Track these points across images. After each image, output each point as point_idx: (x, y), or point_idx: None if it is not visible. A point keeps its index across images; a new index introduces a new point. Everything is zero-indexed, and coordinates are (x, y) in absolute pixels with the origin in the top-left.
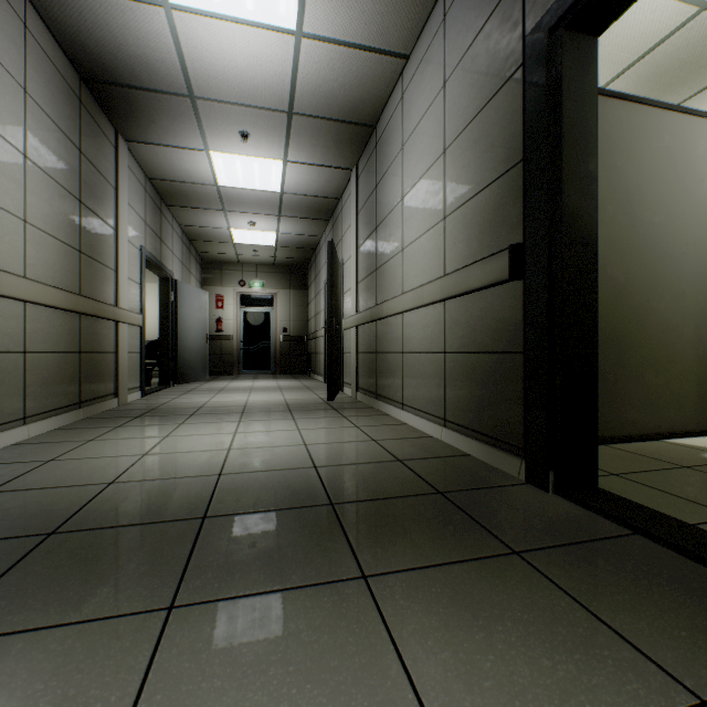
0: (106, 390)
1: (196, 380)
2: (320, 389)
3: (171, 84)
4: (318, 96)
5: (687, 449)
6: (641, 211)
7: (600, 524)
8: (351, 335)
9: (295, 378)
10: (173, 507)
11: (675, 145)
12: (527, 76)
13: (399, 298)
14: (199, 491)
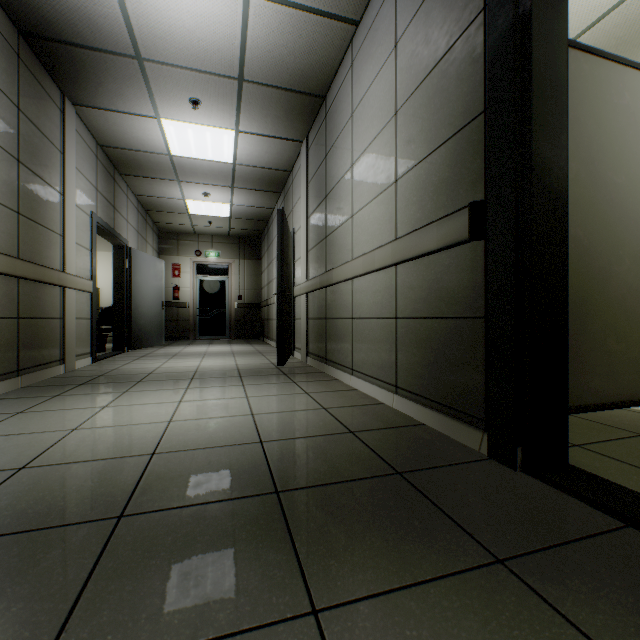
0: (50, 357)
1: (151, 345)
2: (272, 354)
3: (116, 43)
4: (268, 63)
5: (636, 414)
6: (603, 170)
7: (584, 512)
8: (302, 301)
9: (249, 343)
10: (86, 502)
11: (635, 103)
12: (490, 19)
13: (349, 264)
14: (123, 477)
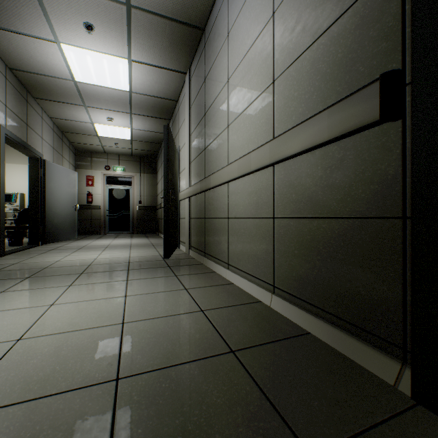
0: None
1: (64, 240)
2: (162, 246)
3: None
4: None
5: None
6: None
7: None
8: (185, 204)
9: (146, 236)
10: None
11: None
12: None
13: (225, 169)
14: None
